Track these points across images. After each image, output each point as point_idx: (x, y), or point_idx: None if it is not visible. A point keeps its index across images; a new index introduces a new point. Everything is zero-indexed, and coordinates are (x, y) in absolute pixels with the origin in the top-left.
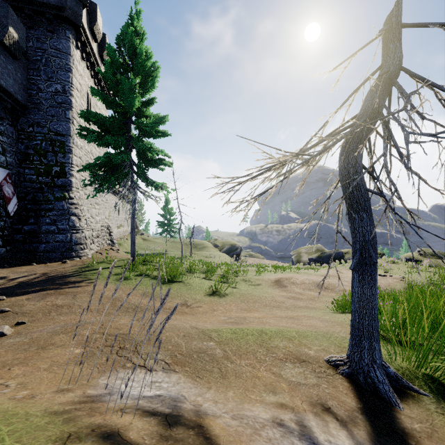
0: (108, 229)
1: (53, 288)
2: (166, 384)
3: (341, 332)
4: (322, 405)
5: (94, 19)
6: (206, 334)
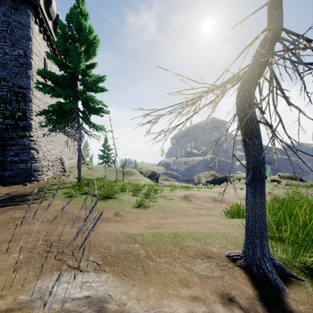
0: (61, 160)
1: (13, 205)
2: (96, 284)
3: (234, 232)
4: (227, 294)
5: (49, 2)
6: (132, 237)
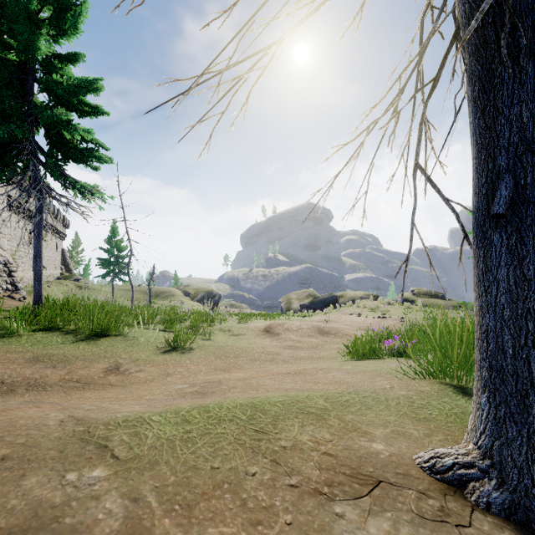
0: (6, 267)
1: None
2: None
3: (394, 387)
4: None
5: None
6: (92, 439)
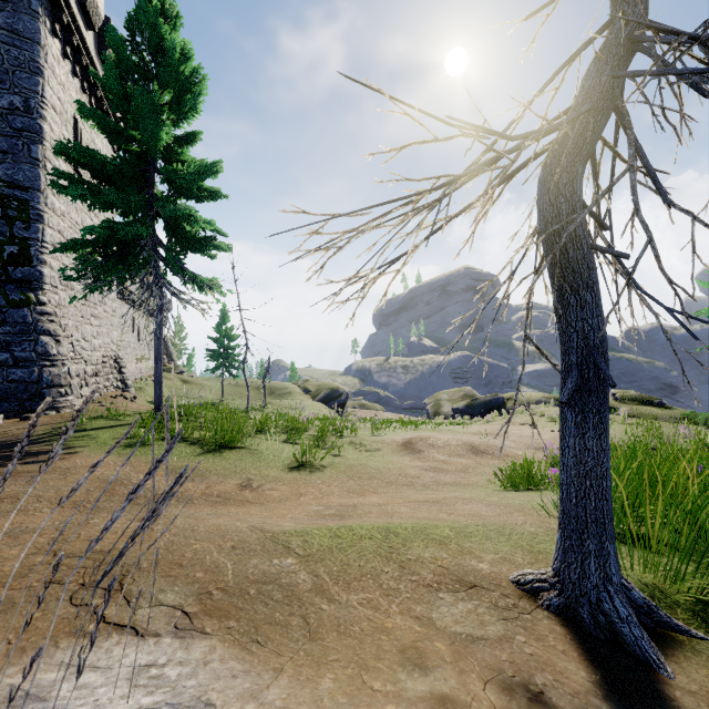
0: (116, 362)
1: None
2: (176, 670)
3: (526, 523)
4: (525, 686)
5: None
6: (279, 541)
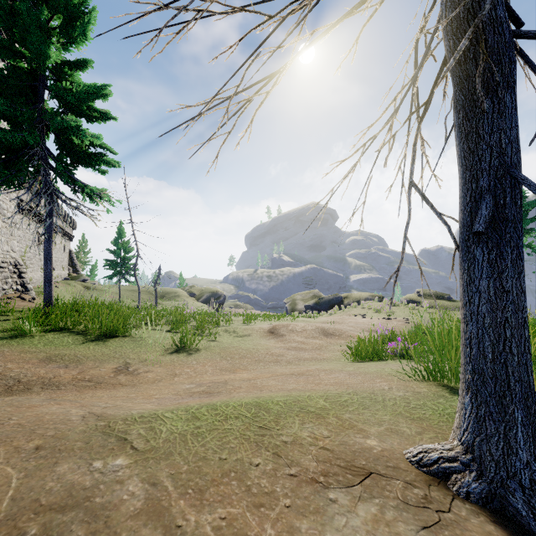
0: (16, 268)
1: None
2: None
3: (392, 388)
4: None
5: None
6: (113, 433)
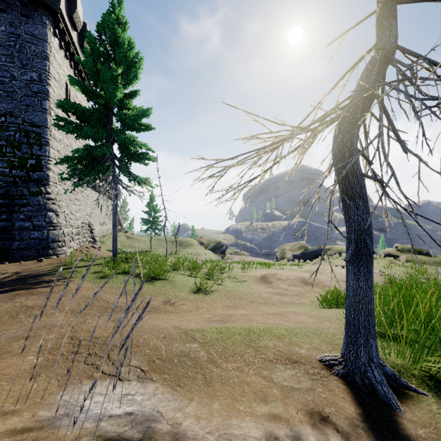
0: (89, 226)
1: (24, 288)
2: (140, 397)
3: (330, 328)
4: (319, 413)
5: (73, 6)
6: (189, 334)
